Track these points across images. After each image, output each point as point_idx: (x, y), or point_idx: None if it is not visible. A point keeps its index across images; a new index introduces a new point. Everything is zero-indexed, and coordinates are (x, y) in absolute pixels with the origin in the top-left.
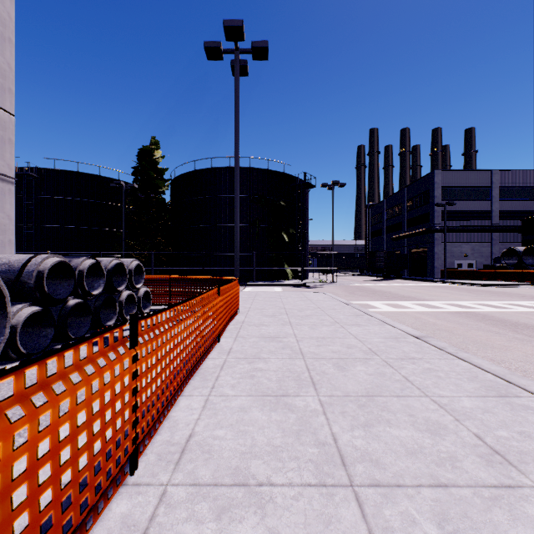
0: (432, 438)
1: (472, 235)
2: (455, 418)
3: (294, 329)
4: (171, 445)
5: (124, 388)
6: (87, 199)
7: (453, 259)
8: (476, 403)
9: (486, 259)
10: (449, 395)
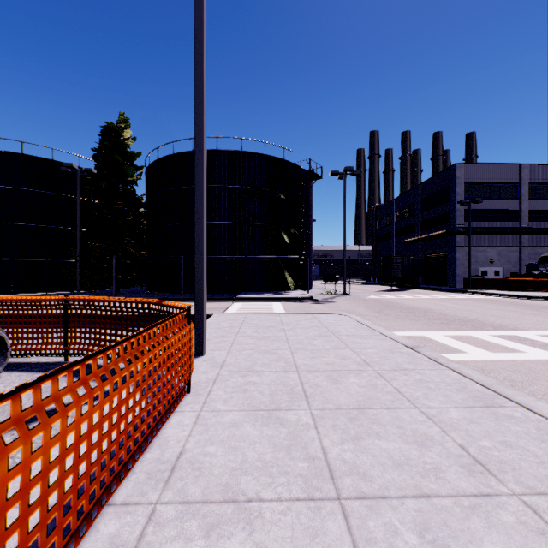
0: None
1: (499, 238)
2: None
3: None
4: None
5: None
6: (35, 189)
7: (477, 266)
8: None
9: (514, 265)
10: None
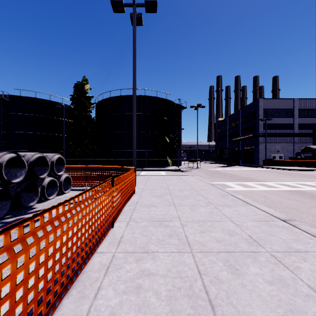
0: None
1: (282, 139)
2: None
3: (178, 211)
4: None
5: None
6: (41, 115)
7: (270, 153)
8: None
9: (290, 153)
10: None
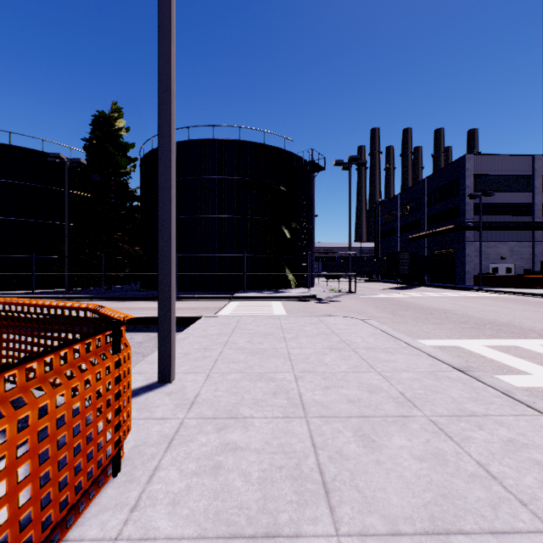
0: None
1: (510, 233)
2: None
3: None
4: None
5: None
6: (23, 182)
7: (488, 263)
8: None
9: (527, 262)
10: None
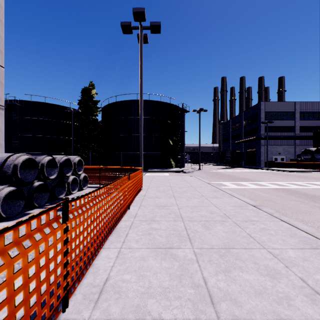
0: (271, 281)
1: (283, 141)
2: (285, 265)
3: (177, 201)
4: (93, 287)
5: (57, 252)
6: (50, 119)
7: (272, 155)
8: (297, 253)
9: (292, 155)
10: (279, 247)
